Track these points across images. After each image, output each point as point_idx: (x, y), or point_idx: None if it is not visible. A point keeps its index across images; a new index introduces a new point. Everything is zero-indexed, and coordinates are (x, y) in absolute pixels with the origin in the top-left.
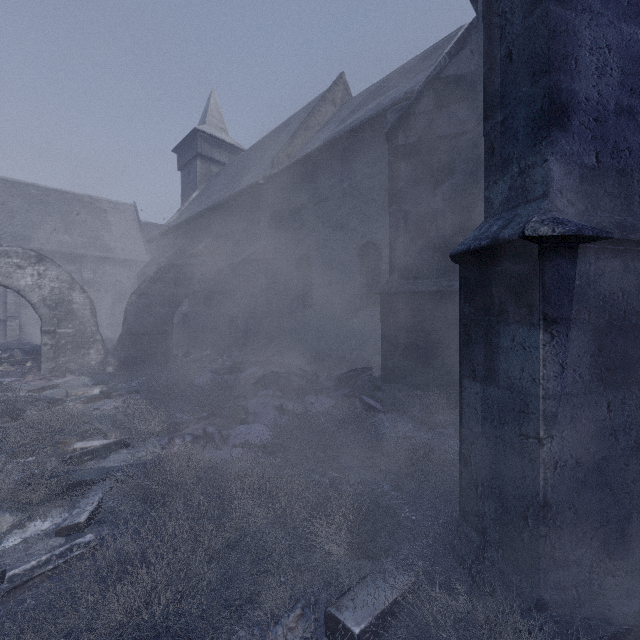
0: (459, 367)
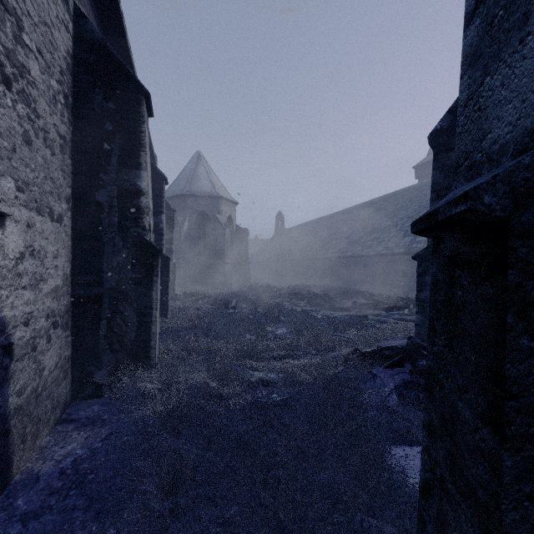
0: None
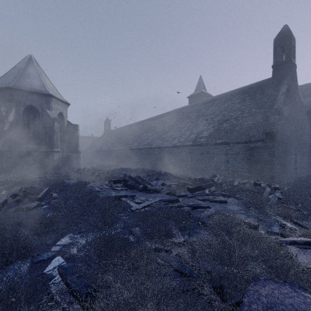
0: None
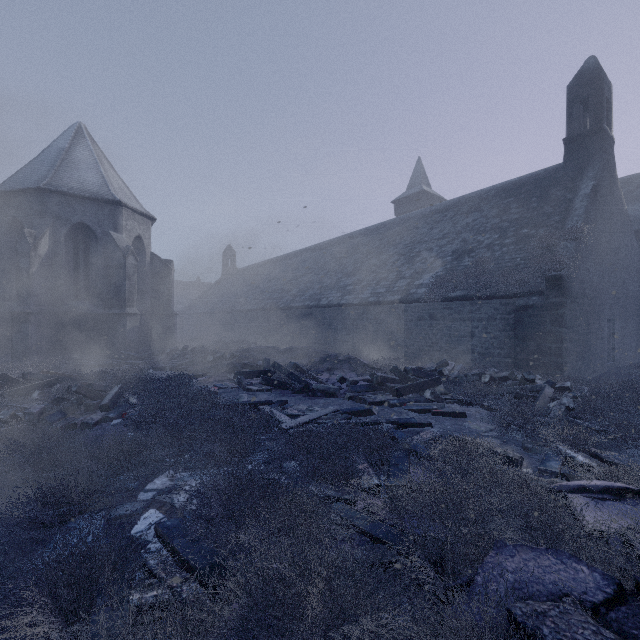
0: (12, 332)
